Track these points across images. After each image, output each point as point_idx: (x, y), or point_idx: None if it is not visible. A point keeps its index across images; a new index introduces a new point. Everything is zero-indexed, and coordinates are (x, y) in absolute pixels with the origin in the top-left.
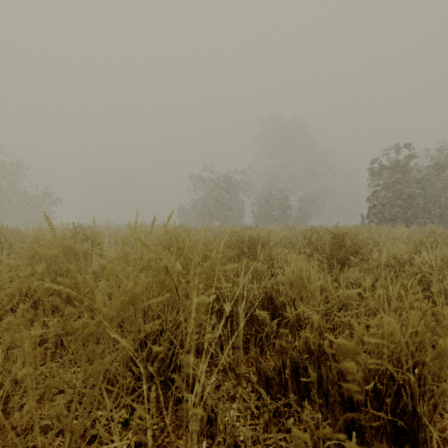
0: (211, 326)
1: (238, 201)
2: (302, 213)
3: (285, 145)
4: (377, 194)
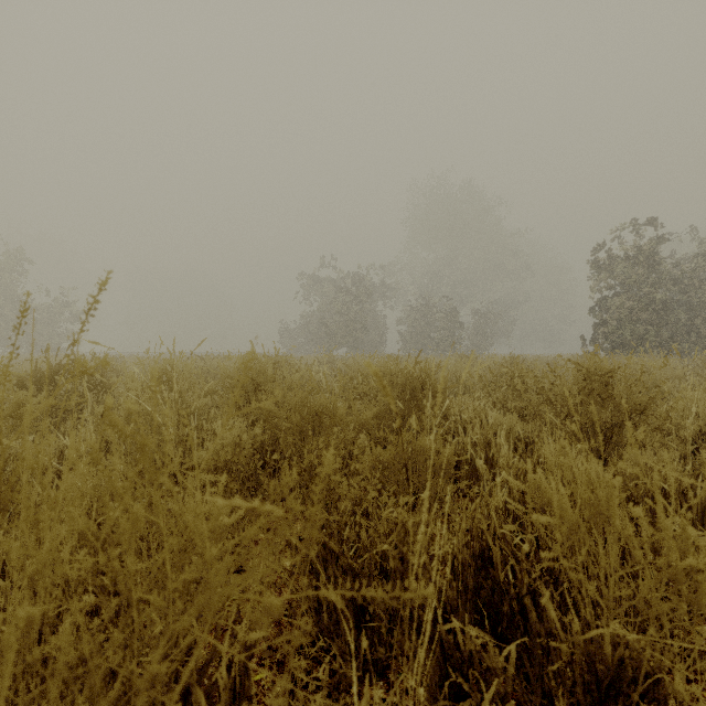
0: (314, 632)
1: (376, 316)
2: (479, 336)
3: (452, 225)
4: (610, 302)
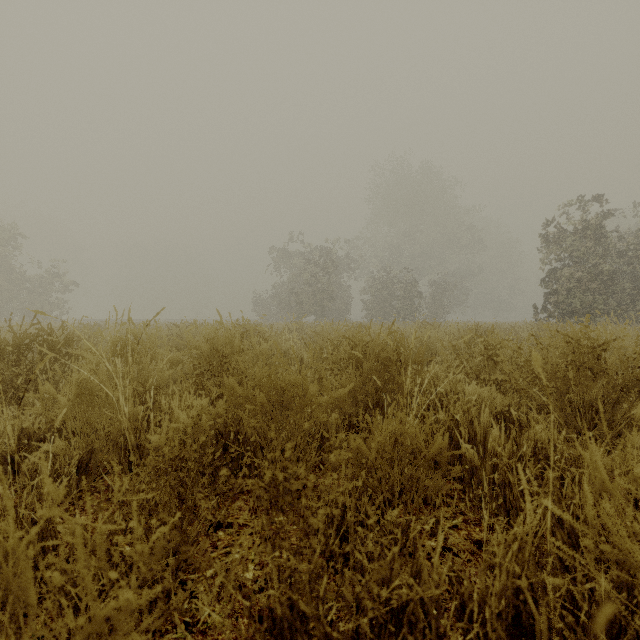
0: None
1: (342, 287)
2: (437, 304)
3: (411, 203)
4: (560, 273)
